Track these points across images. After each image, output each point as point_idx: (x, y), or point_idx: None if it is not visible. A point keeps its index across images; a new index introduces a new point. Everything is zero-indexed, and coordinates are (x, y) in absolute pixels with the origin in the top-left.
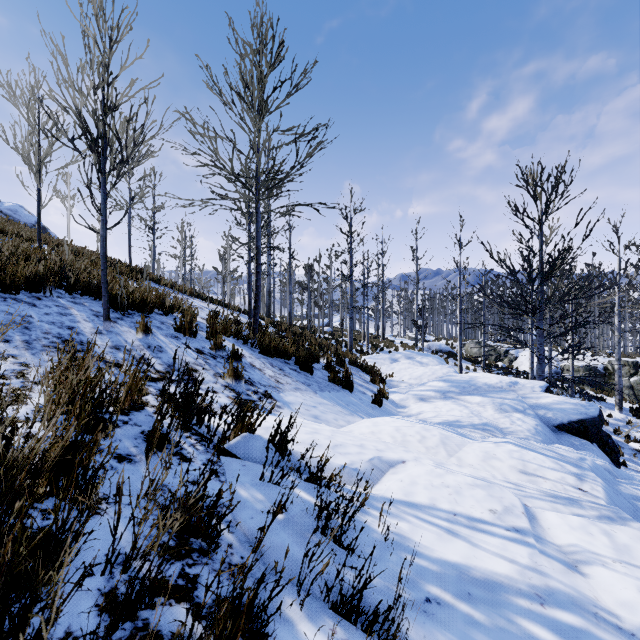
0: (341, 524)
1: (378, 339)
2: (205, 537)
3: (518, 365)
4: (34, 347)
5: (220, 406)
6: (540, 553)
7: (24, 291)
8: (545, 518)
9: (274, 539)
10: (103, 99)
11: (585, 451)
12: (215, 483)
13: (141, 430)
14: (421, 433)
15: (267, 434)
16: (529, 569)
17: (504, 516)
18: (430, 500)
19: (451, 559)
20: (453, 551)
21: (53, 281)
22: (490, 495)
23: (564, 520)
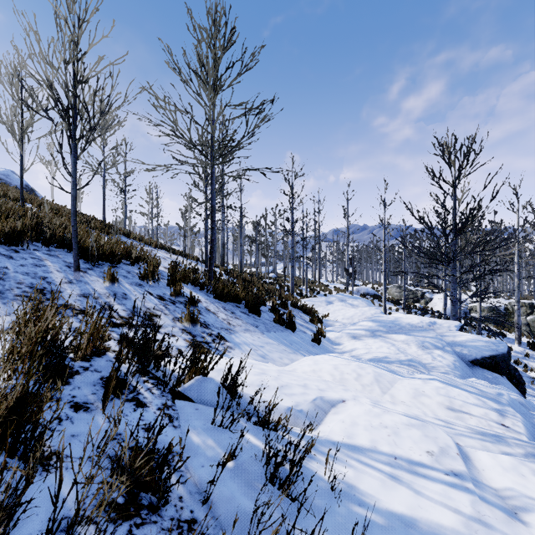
0: (289, 475)
1: (315, 284)
2: (155, 491)
3: (432, 306)
4: (6, 296)
5: (177, 349)
6: (481, 500)
7: (3, 245)
8: (478, 458)
9: (224, 490)
10: (73, 73)
11: (499, 385)
12: (168, 429)
13: (100, 376)
14: (357, 371)
15: (219, 376)
16: (473, 520)
17: (441, 458)
18: (371, 442)
19: (397, 510)
20: (398, 500)
21: (30, 236)
22: (425, 435)
23: (496, 460)
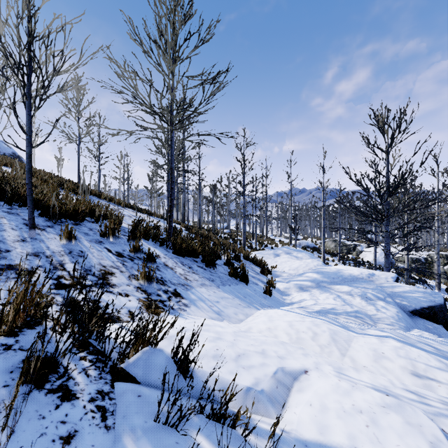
0: None
1: (263, 238)
2: None
3: (363, 257)
4: None
5: (128, 311)
6: None
7: None
8: None
9: None
10: (28, 31)
11: (446, 338)
12: (98, 433)
13: (24, 356)
14: (312, 329)
15: (170, 346)
16: None
17: None
18: (349, 440)
19: None
20: None
21: None
22: (407, 422)
23: None
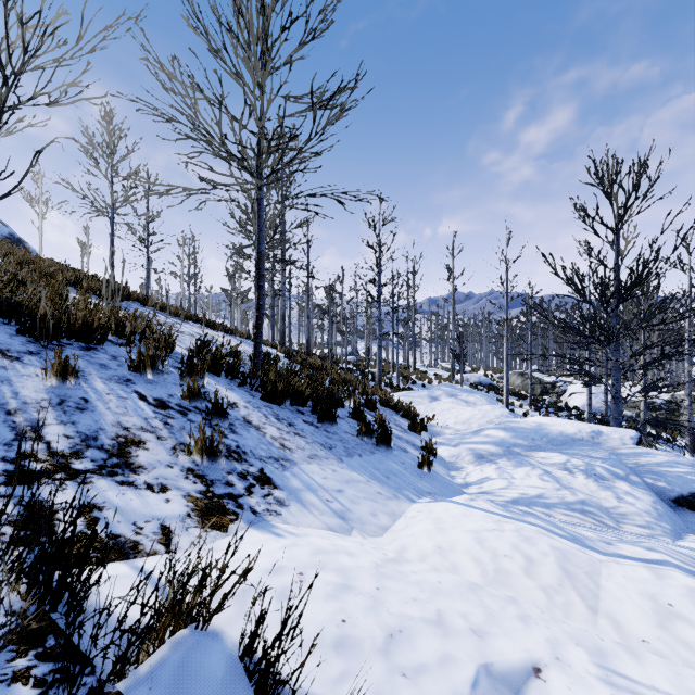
0: None
1: (409, 370)
2: None
3: (567, 399)
4: None
5: (159, 528)
6: None
7: None
8: None
9: None
10: None
11: None
12: None
13: None
14: (521, 549)
15: (239, 621)
16: None
17: None
18: None
19: None
20: None
21: None
22: None
23: None
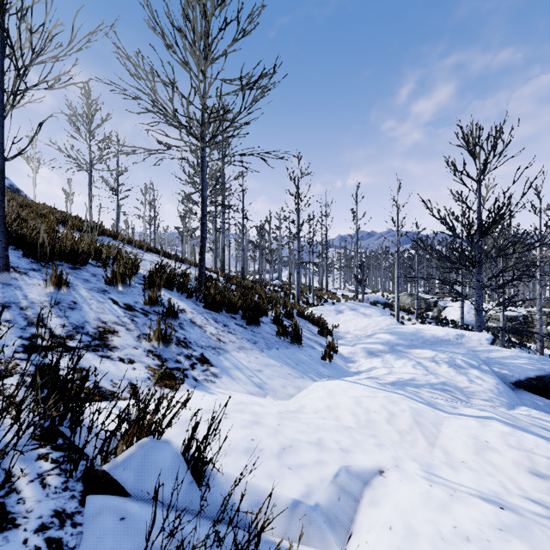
0: None
1: (322, 291)
2: None
3: (446, 314)
4: None
5: (129, 384)
6: None
7: None
8: None
9: None
10: None
11: None
12: None
13: None
14: (387, 407)
15: (182, 436)
16: None
17: None
18: None
19: None
20: None
21: None
22: None
23: None
